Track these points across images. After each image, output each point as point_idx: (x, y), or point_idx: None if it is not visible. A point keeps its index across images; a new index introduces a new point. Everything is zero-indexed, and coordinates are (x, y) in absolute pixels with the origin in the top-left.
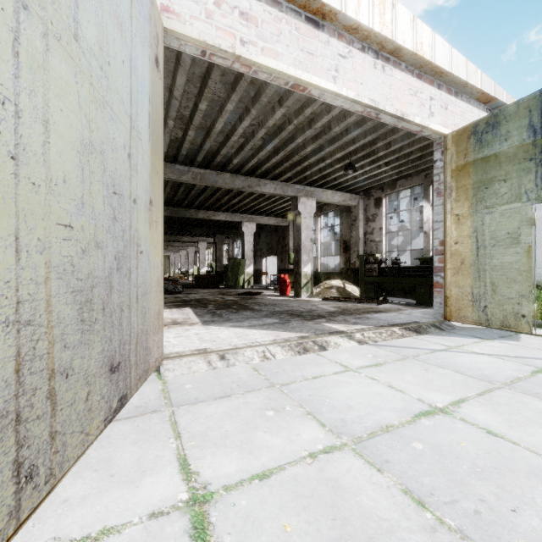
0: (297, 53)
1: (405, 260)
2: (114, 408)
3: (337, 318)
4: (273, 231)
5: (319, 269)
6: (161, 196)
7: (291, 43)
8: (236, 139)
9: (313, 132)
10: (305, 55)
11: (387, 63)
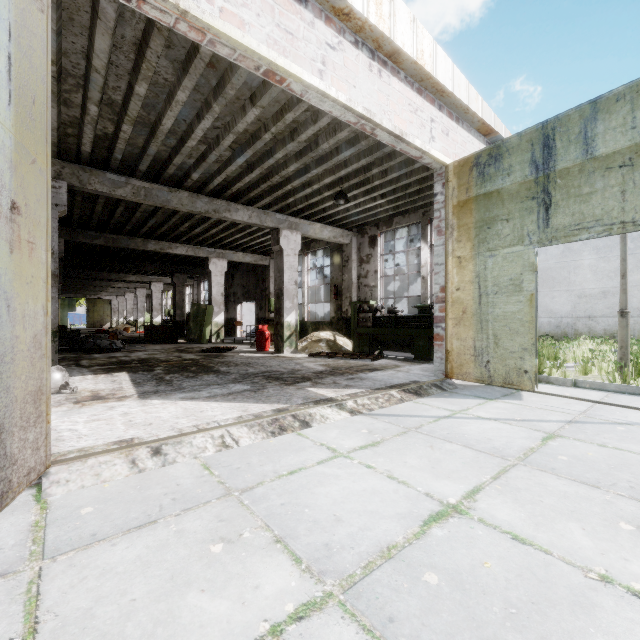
0: (272, 28)
1: (401, 308)
2: None
3: (325, 381)
4: (250, 271)
5: (306, 318)
6: (44, 203)
7: (263, 12)
8: (195, 145)
9: (297, 147)
10: (282, 33)
11: (384, 68)
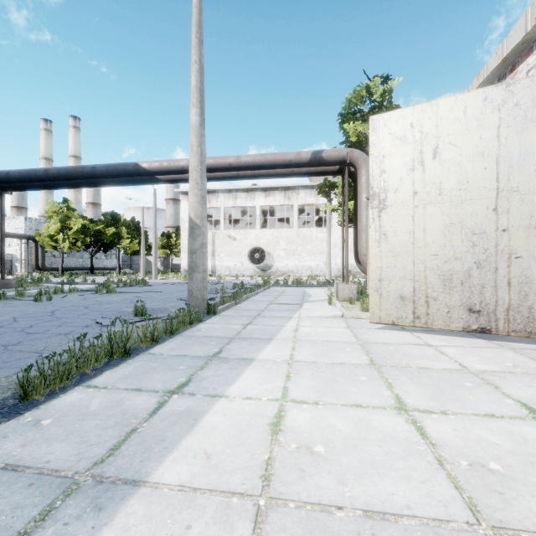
0: None
1: None
2: (473, 329)
3: None
4: None
5: None
6: None
7: None
8: None
9: None
10: None
11: None
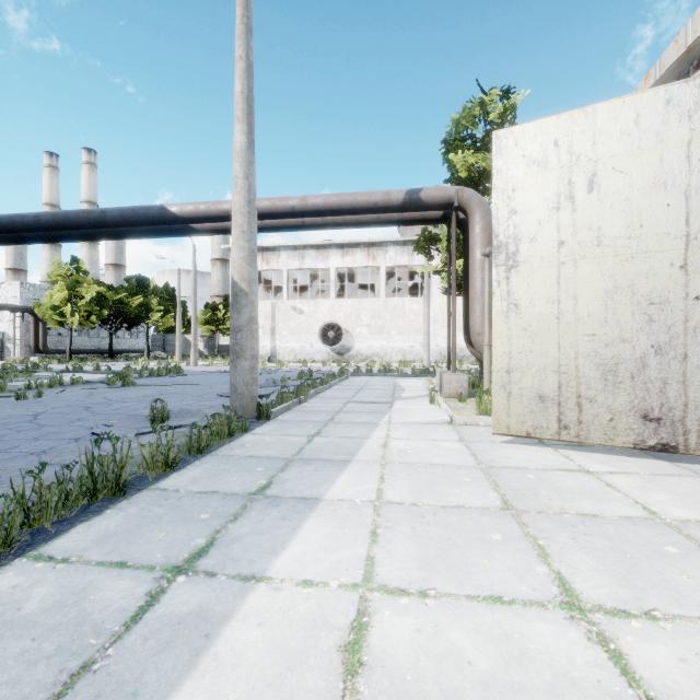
0: None
1: None
2: (650, 445)
3: None
4: None
5: None
6: None
7: None
8: None
9: None
10: None
11: None
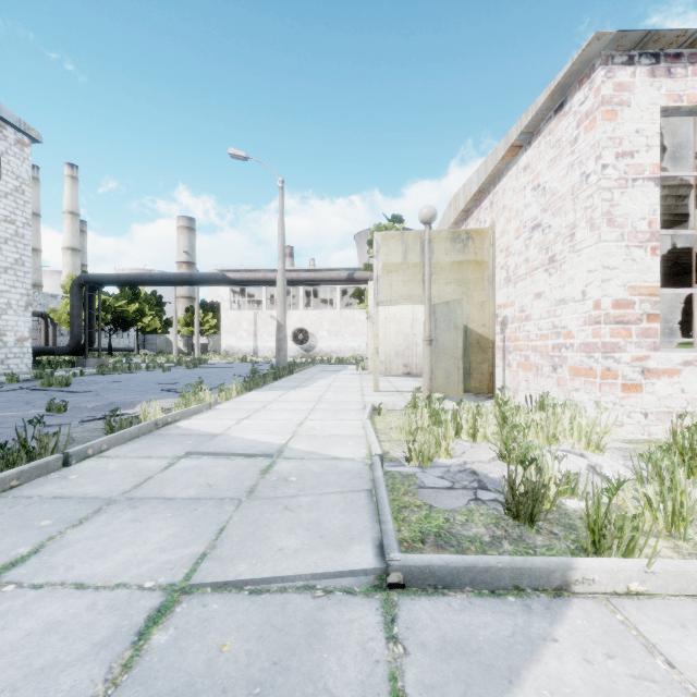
0: None
1: None
2: (406, 373)
3: None
4: None
5: None
6: None
7: None
8: None
9: None
10: None
11: (469, 218)
